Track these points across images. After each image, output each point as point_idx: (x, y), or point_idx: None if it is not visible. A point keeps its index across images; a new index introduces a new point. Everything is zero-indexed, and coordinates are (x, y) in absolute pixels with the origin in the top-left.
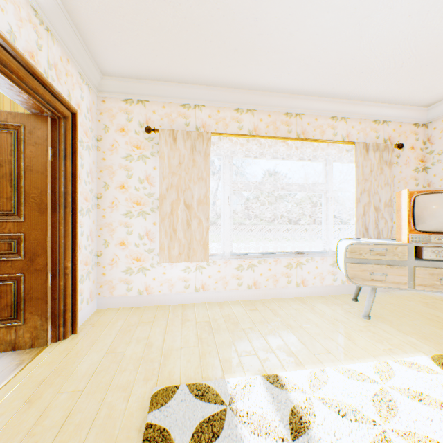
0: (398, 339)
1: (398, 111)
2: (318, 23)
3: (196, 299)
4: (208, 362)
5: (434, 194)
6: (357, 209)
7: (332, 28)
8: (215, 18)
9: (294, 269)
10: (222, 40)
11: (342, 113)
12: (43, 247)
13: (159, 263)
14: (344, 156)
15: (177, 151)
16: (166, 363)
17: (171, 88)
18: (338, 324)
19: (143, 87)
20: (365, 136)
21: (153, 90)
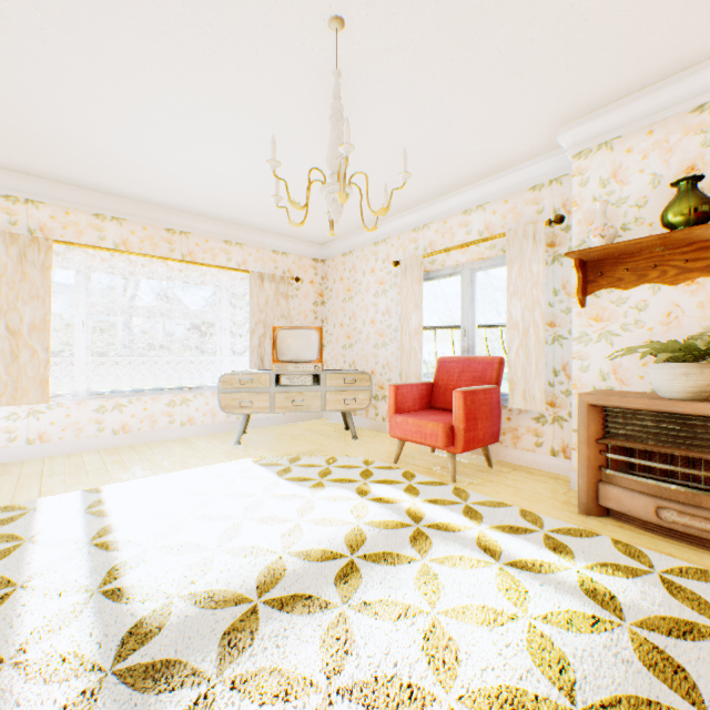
0: (248, 453)
1: (296, 245)
2: (168, 166)
3: (29, 454)
4: (24, 496)
5: (291, 329)
6: (253, 340)
7: (185, 172)
8: (41, 133)
9: (179, 407)
10: (57, 149)
11: (237, 238)
12: None
13: None
14: (242, 283)
15: None
16: None
17: None
18: (205, 452)
19: None
20: (264, 265)
21: None
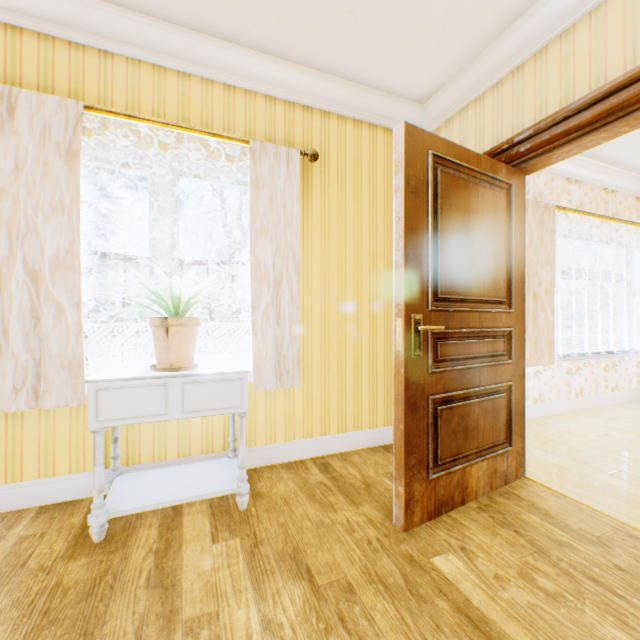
0: None
1: None
2: None
3: (534, 413)
4: None
5: None
6: None
7: None
8: None
9: (609, 372)
10: None
11: None
12: (522, 346)
13: None
14: None
15: (527, 225)
16: None
17: None
18: None
19: None
20: None
21: None
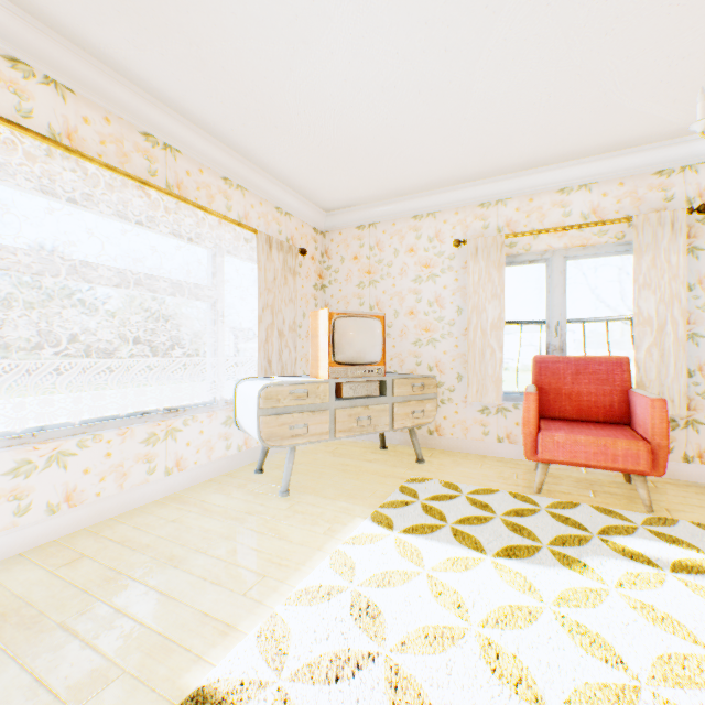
0: (331, 510)
1: (302, 206)
2: None
3: None
4: None
5: (352, 318)
6: (260, 332)
7: (260, 22)
8: None
9: (163, 443)
10: None
11: (240, 178)
12: None
13: None
14: (241, 247)
15: None
16: None
17: None
18: (257, 520)
19: None
20: (267, 225)
21: None
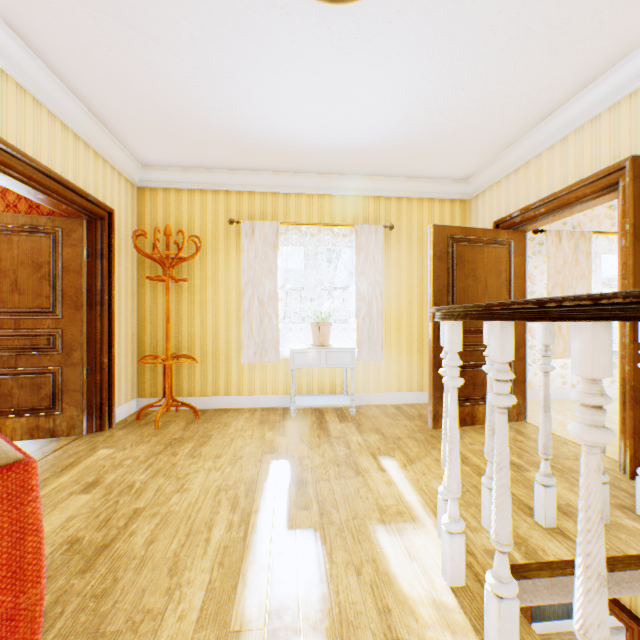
0: None
1: None
2: None
3: None
4: None
5: None
6: None
7: None
8: None
9: None
10: None
11: None
12: (522, 339)
13: None
14: None
15: (561, 251)
16: None
17: None
18: None
19: None
20: None
21: None
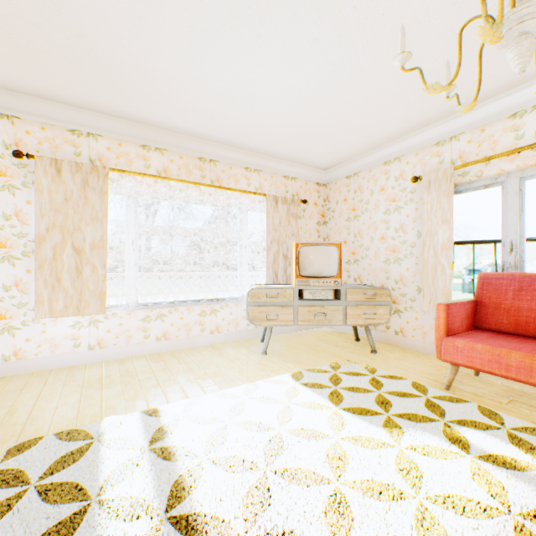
0: (279, 366)
1: (303, 171)
2: (211, 88)
3: (90, 358)
4: (87, 413)
5: (312, 246)
6: (268, 257)
7: (225, 94)
8: (101, 56)
9: (209, 317)
10: (114, 77)
11: (255, 165)
12: None
13: (36, 319)
14: (258, 206)
15: (63, 184)
16: (34, 423)
17: (54, 109)
18: (237, 362)
19: (11, 100)
20: (276, 189)
21: (26, 106)
